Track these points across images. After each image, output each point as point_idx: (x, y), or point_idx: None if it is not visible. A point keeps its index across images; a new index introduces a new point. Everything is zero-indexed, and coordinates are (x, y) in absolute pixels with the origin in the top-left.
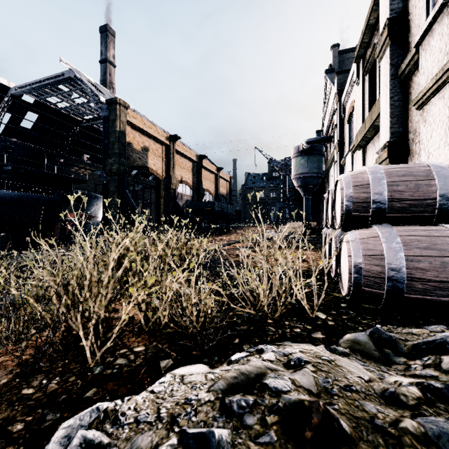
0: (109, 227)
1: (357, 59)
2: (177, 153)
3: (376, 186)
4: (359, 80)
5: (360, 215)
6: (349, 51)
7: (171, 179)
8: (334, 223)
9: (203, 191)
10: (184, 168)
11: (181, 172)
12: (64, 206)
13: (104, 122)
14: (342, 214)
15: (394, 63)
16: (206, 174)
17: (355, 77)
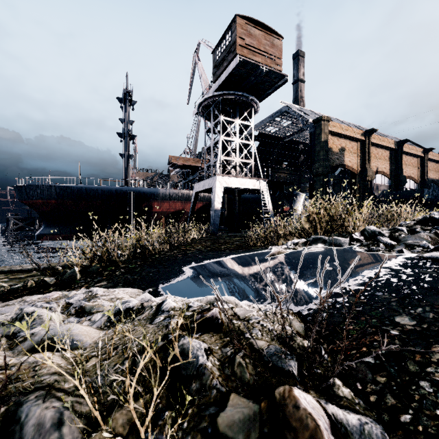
0: None
1: None
2: (371, 146)
3: None
4: None
5: None
6: None
7: (366, 171)
8: None
9: (404, 179)
10: (380, 158)
11: (376, 163)
12: (283, 202)
13: (310, 137)
14: None
15: None
16: (407, 159)
17: None
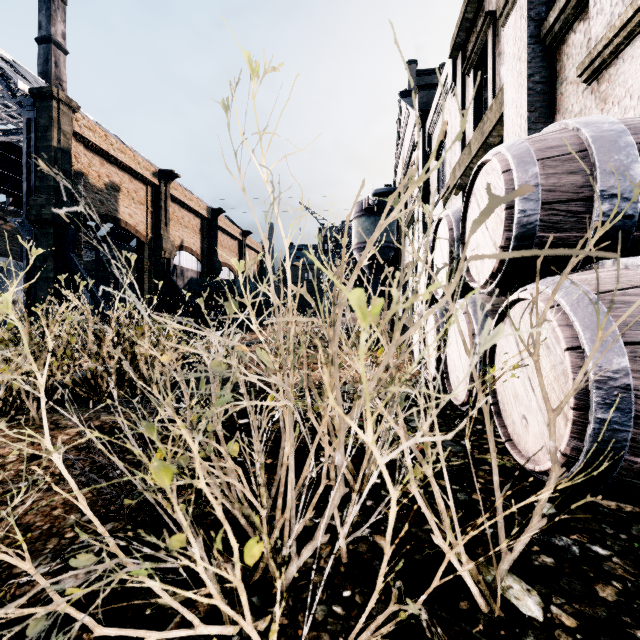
0: (36, 319)
1: (454, 51)
2: (173, 202)
3: (609, 153)
4: (456, 85)
5: (559, 239)
6: (430, 73)
7: (162, 241)
8: (468, 277)
9: (219, 266)
10: (187, 227)
11: (181, 232)
12: None
13: (29, 130)
14: (508, 239)
15: (534, 15)
16: (224, 239)
17: (450, 81)
